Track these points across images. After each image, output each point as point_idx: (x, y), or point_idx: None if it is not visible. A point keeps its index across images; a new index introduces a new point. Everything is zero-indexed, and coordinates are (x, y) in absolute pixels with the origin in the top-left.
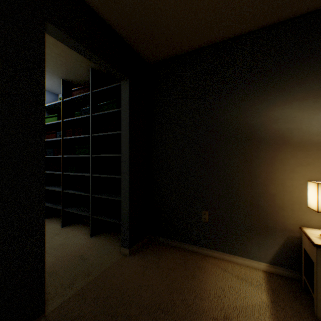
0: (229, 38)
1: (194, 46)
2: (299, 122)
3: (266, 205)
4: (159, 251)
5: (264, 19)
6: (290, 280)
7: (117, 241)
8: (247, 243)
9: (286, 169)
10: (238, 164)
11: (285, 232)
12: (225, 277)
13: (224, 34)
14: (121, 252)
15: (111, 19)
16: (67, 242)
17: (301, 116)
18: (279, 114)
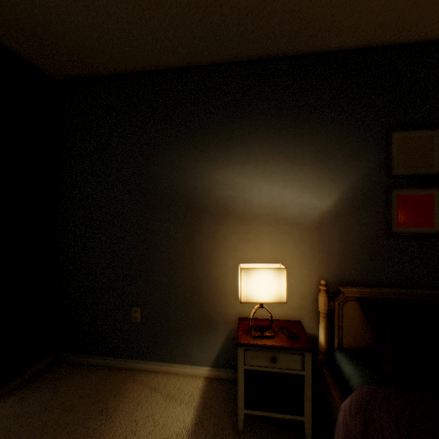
0: (168, 69)
1: (121, 68)
2: (242, 189)
3: (209, 293)
4: (63, 378)
5: (203, 55)
6: (232, 383)
7: None
8: (188, 344)
9: (229, 246)
10: (178, 240)
11: (228, 325)
12: (151, 400)
13: (158, 62)
14: None
15: None
16: None
17: (243, 182)
18: (222, 178)
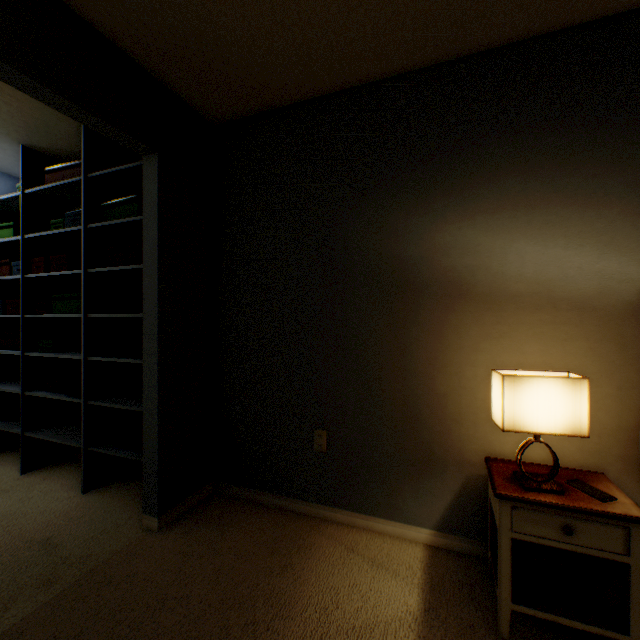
0: (366, 84)
1: (300, 95)
2: (487, 254)
3: (431, 416)
4: (228, 516)
5: (424, 52)
6: (471, 559)
7: (142, 500)
8: (396, 490)
9: (464, 345)
10: (382, 336)
11: (463, 468)
12: (349, 563)
13: (353, 75)
14: (142, 525)
15: (103, 20)
16: (24, 509)
17: (490, 243)
18: (452, 239)
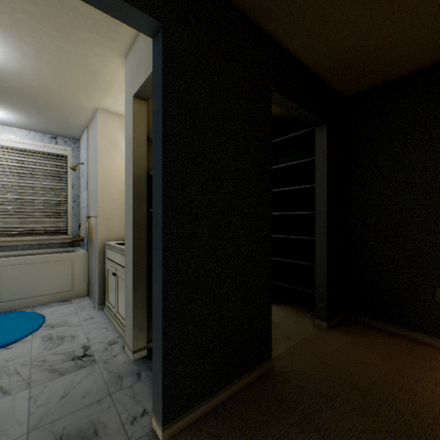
0: None
1: (423, 65)
2: None
3: None
4: (365, 332)
5: None
6: None
7: (303, 313)
8: None
9: None
10: None
11: None
12: None
13: None
14: (314, 324)
15: (316, 64)
16: None
17: None
18: None
